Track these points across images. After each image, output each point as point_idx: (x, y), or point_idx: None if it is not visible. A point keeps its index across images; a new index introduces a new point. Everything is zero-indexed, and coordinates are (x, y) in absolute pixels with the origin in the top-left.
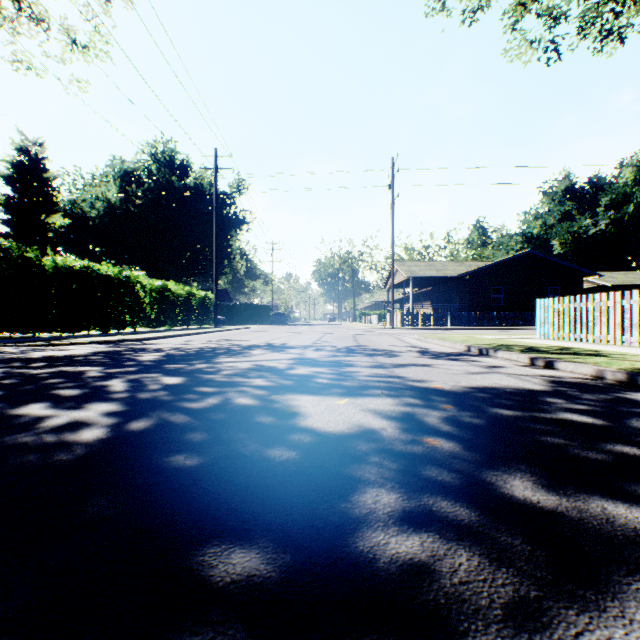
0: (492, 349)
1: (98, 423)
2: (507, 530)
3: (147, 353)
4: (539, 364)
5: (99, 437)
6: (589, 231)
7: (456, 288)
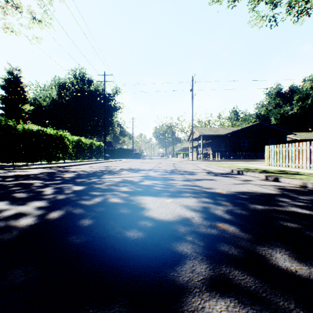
0: (244, 171)
1: (31, 214)
2: (282, 295)
3: (68, 173)
4: (270, 179)
5: (29, 223)
6: (289, 112)
7: (223, 140)
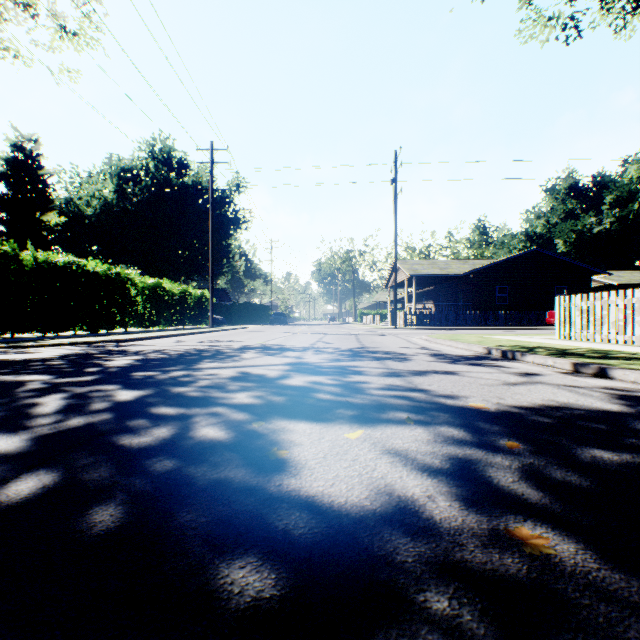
0: (519, 352)
1: None
2: None
3: (122, 356)
4: (586, 371)
5: None
6: (593, 229)
7: (460, 287)
